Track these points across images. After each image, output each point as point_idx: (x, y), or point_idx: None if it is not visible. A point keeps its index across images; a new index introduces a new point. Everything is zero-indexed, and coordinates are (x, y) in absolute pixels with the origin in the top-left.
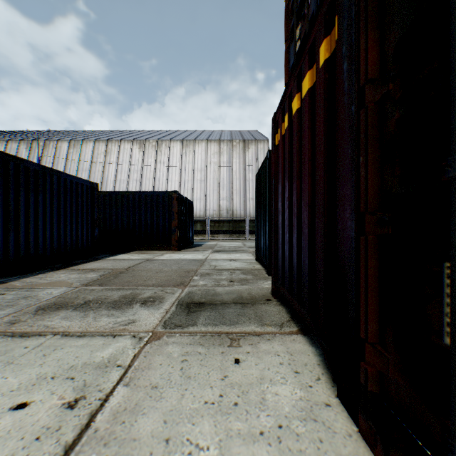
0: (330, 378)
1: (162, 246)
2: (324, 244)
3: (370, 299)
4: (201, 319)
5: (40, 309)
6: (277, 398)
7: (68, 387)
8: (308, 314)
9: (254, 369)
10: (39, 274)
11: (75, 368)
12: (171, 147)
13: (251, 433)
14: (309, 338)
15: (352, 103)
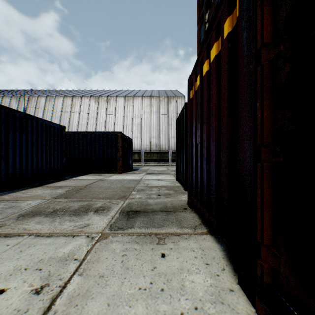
0: (232, 269)
1: (111, 170)
2: (227, 169)
3: (265, 212)
4: (137, 223)
5: (21, 216)
6: (193, 285)
7: (37, 277)
8: (215, 220)
9: (176, 261)
10: (22, 190)
11: (43, 261)
12: (117, 101)
13: (174, 314)
14: (215, 237)
15: (250, 63)
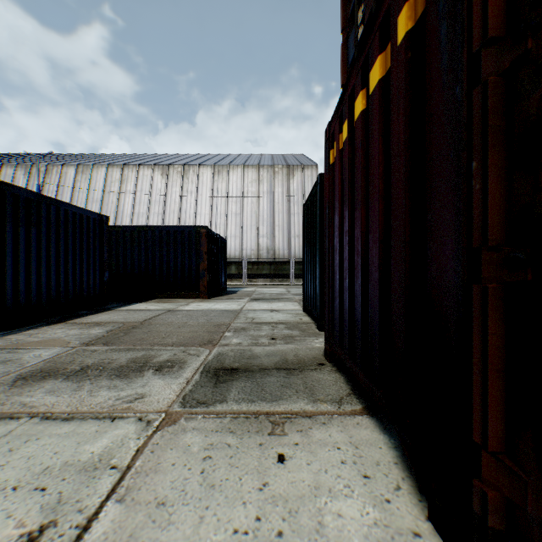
0: (415, 487)
1: (188, 293)
2: (405, 295)
3: (491, 383)
4: (233, 392)
5: (21, 378)
6: (341, 523)
7: (34, 506)
8: (379, 390)
9: (306, 471)
10: (30, 330)
11: (51, 472)
12: (200, 173)
13: None
14: (379, 421)
15: (456, 82)
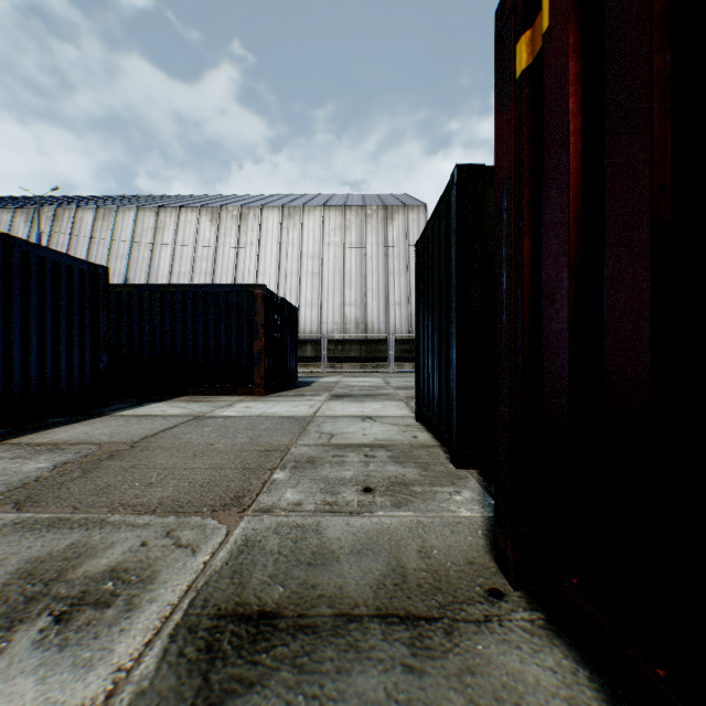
0: None
1: (237, 386)
2: None
3: None
4: None
5: None
6: None
7: None
8: None
9: None
10: None
11: None
12: (263, 218)
13: None
14: None
15: None
